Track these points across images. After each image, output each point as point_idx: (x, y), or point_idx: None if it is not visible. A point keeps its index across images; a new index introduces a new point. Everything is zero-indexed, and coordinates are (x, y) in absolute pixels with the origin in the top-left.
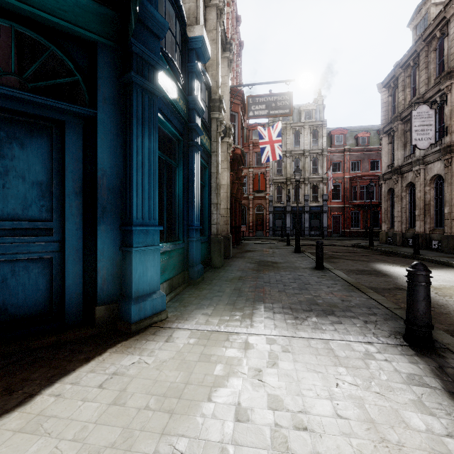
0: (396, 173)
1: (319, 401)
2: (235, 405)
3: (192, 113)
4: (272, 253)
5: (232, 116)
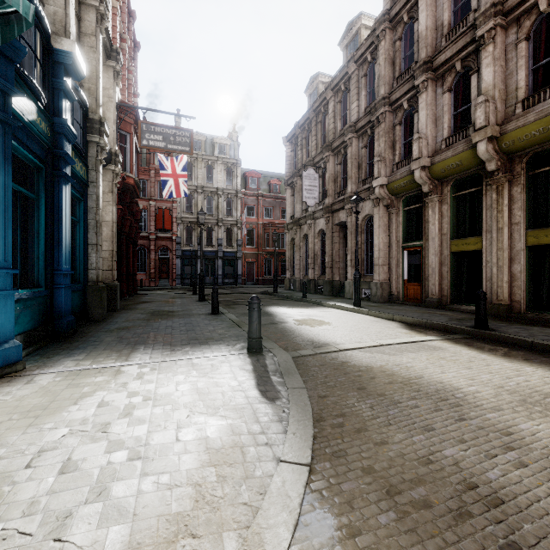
0: (296, 224)
1: (167, 387)
2: (99, 402)
3: (59, 138)
4: (173, 303)
5: (122, 136)
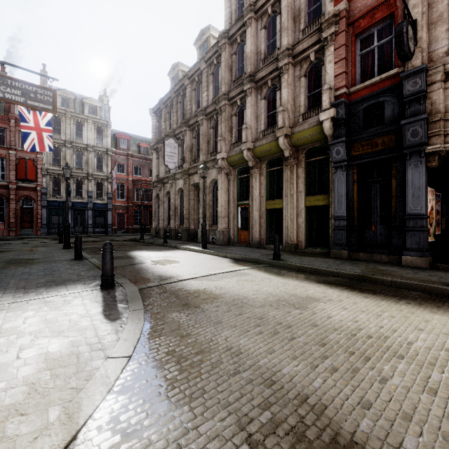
0: (160, 183)
1: (14, 322)
2: None
3: None
4: (34, 251)
5: None
